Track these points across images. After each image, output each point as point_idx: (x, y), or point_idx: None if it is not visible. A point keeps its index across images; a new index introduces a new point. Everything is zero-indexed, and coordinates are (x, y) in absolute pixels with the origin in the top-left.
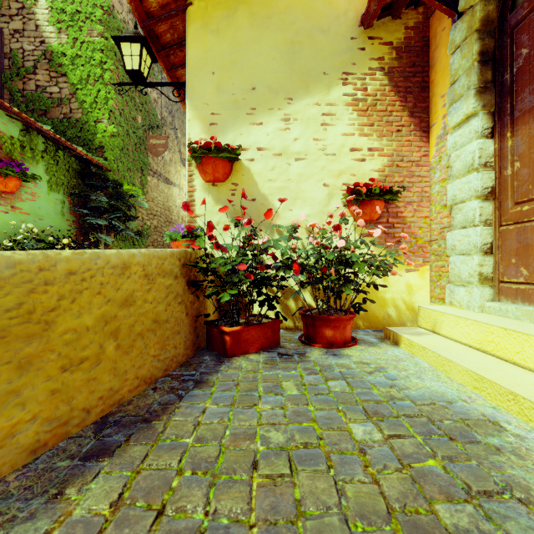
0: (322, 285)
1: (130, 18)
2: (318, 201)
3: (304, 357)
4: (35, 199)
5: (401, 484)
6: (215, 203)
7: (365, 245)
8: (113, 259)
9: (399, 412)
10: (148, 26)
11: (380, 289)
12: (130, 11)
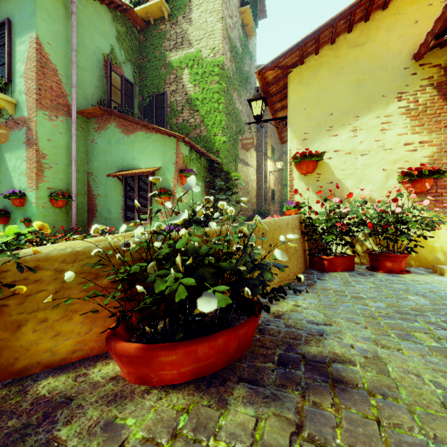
0: (383, 236)
1: (230, 64)
2: (378, 181)
3: (373, 275)
4: None
5: (433, 309)
6: (306, 186)
7: (416, 210)
8: (285, 221)
9: (436, 296)
10: (266, 89)
11: (430, 239)
12: (230, 60)
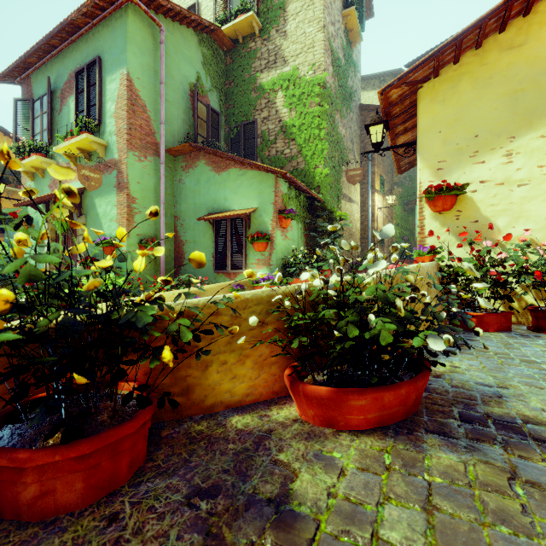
0: None
1: (332, 81)
2: (542, 218)
3: (541, 338)
4: (292, 230)
5: None
6: (441, 226)
7: None
8: (425, 269)
9: None
10: (388, 110)
11: None
12: (332, 75)
